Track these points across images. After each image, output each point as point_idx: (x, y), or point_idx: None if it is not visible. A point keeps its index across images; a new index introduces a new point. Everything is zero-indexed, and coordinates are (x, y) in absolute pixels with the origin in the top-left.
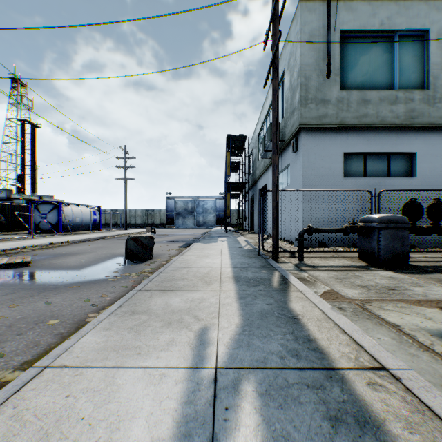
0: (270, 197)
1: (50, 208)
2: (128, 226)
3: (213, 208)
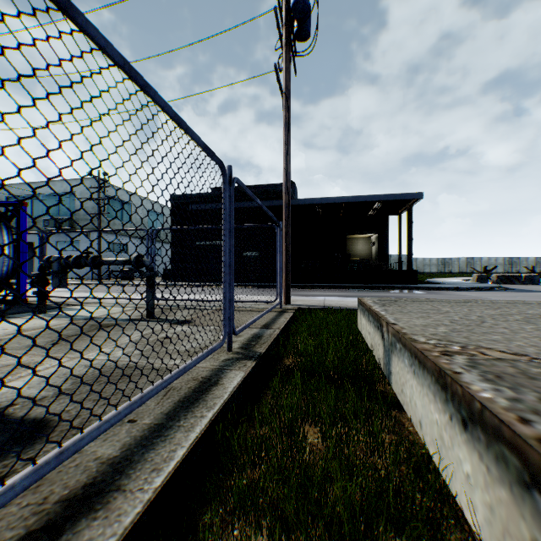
0: None
1: None
2: None
3: None
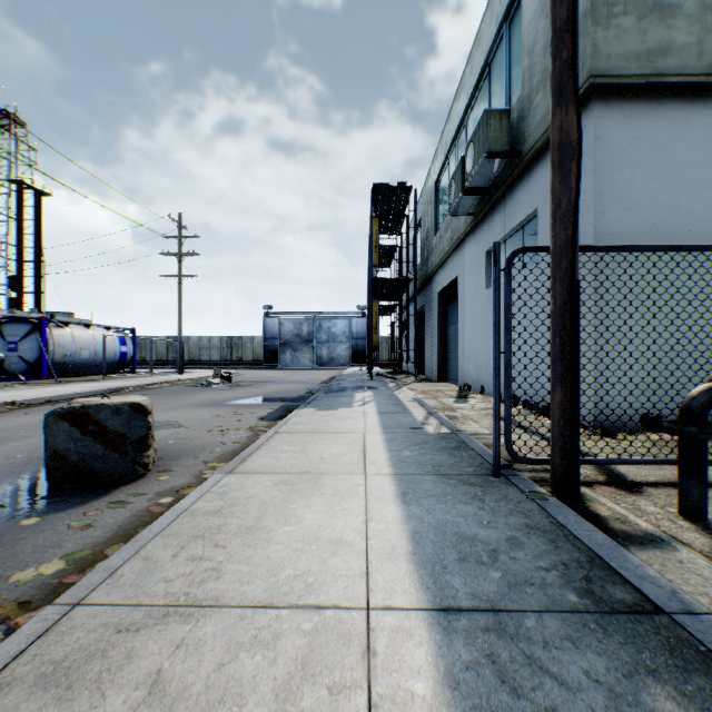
0: (468, 305)
1: (25, 331)
2: (196, 364)
3: (347, 333)
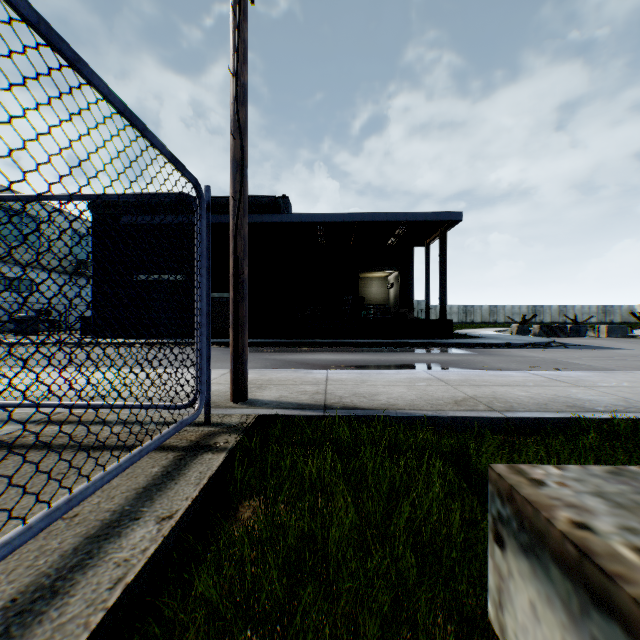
0: None
1: None
2: None
3: None
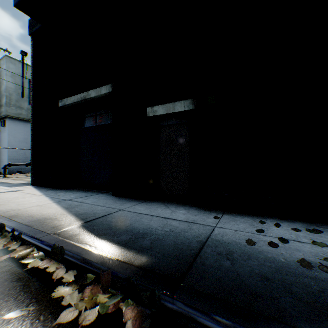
0: None
1: None
2: None
3: None
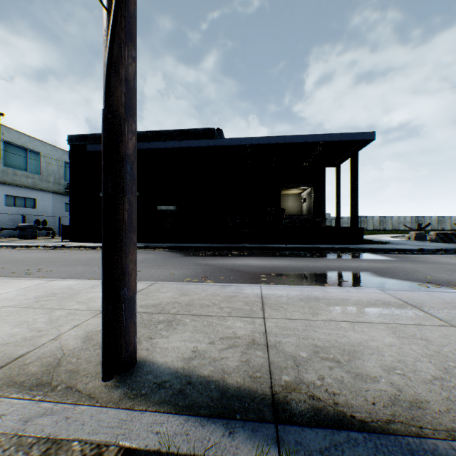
0: None
1: None
2: None
3: None
